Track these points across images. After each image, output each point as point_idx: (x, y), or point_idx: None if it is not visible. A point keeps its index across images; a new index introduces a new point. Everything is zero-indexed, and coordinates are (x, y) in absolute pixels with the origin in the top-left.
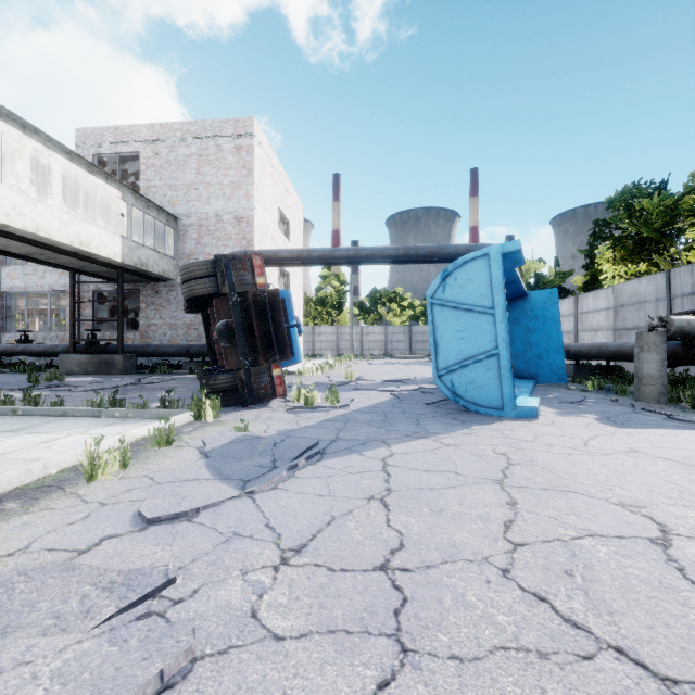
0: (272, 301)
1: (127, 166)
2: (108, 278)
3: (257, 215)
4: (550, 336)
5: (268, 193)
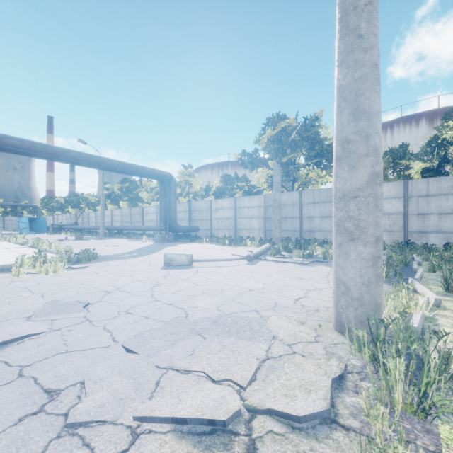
0: None
1: None
2: None
3: None
4: (44, 225)
5: None
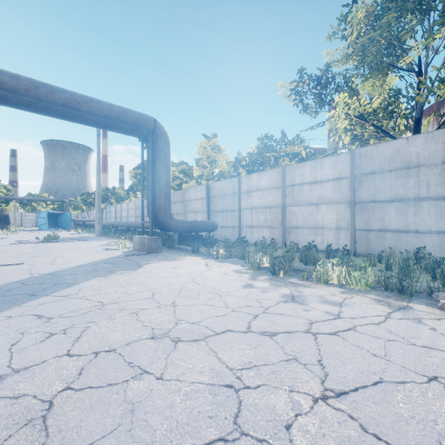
0: (8, 216)
1: None
2: None
3: None
4: (69, 221)
5: None
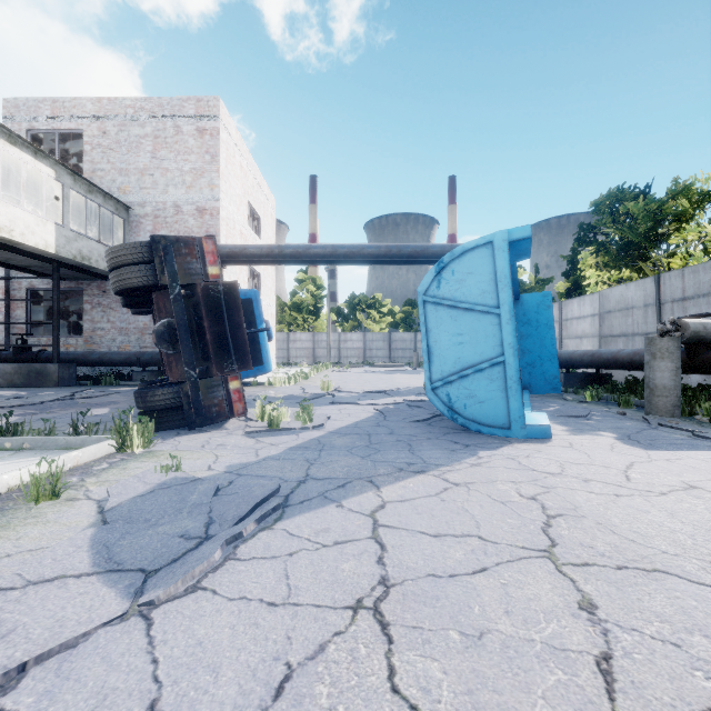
0: (228, 296)
1: (70, 147)
2: (42, 274)
3: (223, 207)
4: (543, 342)
5: (236, 184)
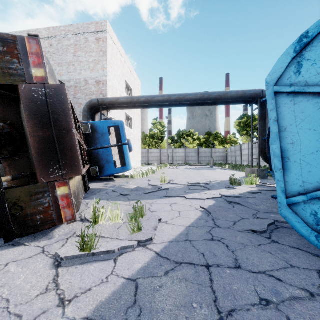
0: (54, 100)
1: None
2: None
3: (110, 80)
4: None
5: (118, 69)
